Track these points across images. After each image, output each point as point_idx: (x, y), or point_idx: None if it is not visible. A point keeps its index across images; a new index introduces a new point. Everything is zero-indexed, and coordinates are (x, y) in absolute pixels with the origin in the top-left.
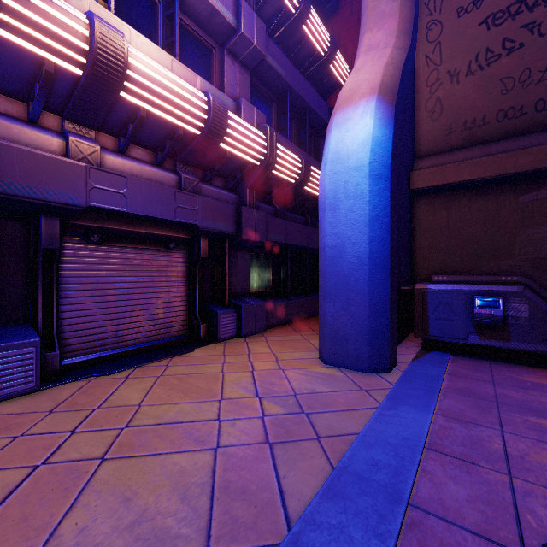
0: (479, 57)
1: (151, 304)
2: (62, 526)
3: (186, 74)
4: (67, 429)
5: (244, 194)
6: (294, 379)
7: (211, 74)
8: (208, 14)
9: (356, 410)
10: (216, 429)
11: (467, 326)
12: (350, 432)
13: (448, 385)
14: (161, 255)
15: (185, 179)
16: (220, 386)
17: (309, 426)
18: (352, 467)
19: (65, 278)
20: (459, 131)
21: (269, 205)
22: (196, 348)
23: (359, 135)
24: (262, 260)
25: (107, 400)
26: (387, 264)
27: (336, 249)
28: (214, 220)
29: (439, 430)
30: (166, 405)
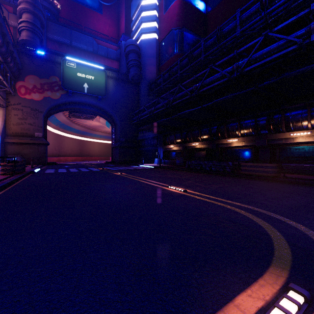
0: (18, 123)
1: None
2: None
3: None
4: None
5: None
6: None
7: None
8: None
9: None
10: None
11: None
12: None
13: None
14: None
15: None
16: None
17: None
18: None
19: None
20: (14, 133)
21: None
22: None
23: None
24: None
25: None
26: (0, 154)
27: None
28: None
29: None
30: None
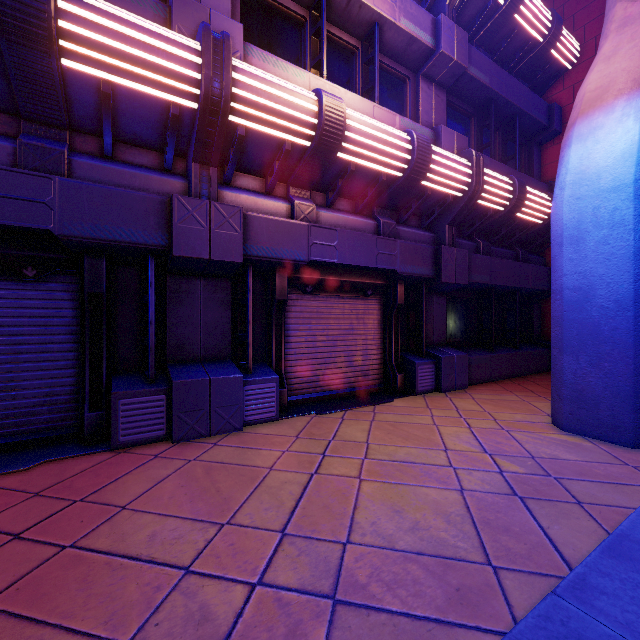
0: None
1: (351, 351)
2: (357, 517)
3: (386, 116)
4: (318, 452)
5: (442, 231)
6: (525, 441)
7: (404, 106)
8: (404, 44)
9: (625, 485)
10: (453, 474)
11: None
12: (622, 505)
13: None
14: (360, 303)
15: (383, 224)
16: (438, 437)
17: (563, 489)
18: (635, 537)
19: (287, 325)
20: None
21: (468, 240)
22: (394, 398)
23: (616, 146)
24: (459, 305)
25: (336, 434)
26: None
27: (579, 291)
28: (412, 264)
29: None
30: (392, 446)
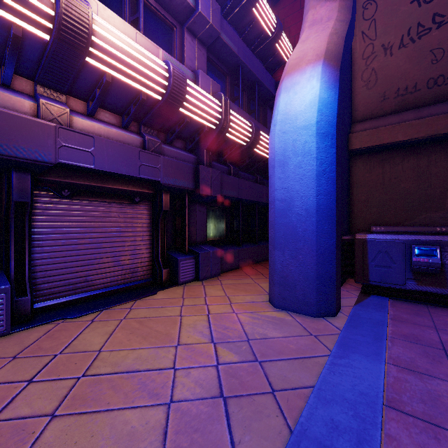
0: (410, 31)
1: (118, 252)
2: None
3: (149, 46)
4: (25, 378)
5: (202, 154)
6: (247, 323)
7: (173, 50)
8: None
9: (308, 358)
10: (171, 379)
11: (405, 272)
12: (305, 384)
13: (393, 330)
14: (128, 208)
15: (148, 141)
16: (177, 330)
17: (263, 376)
18: (311, 431)
19: (38, 228)
20: (392, 97)
21: (224, 165)
22: (158, 291)
23: (306, 97)
24: (218, 212)
25: (70, 345)
26: (333, 216)
27: (285, 202)
28: (175, 177)
29: (395, 383)
30: (124, 351)
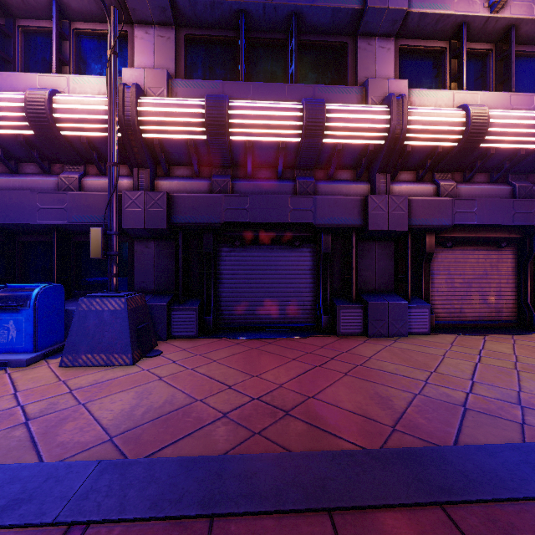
0: None
1: (485, 292)
2: (522, 384)
3: (523, 100)
4: (474, 354)
5: None
6: None
7: None
8: None
9: None
10: None
11: None
12: None
13: None
14: (493, 253)
15: (518, 188)
16: None
17: None
18: None
19: (431, 270)
20: None
21: None
22: (532, 332)
23: None
24: None
25: (484, 347)
26: None
27: None
28: None
29: None
30: None
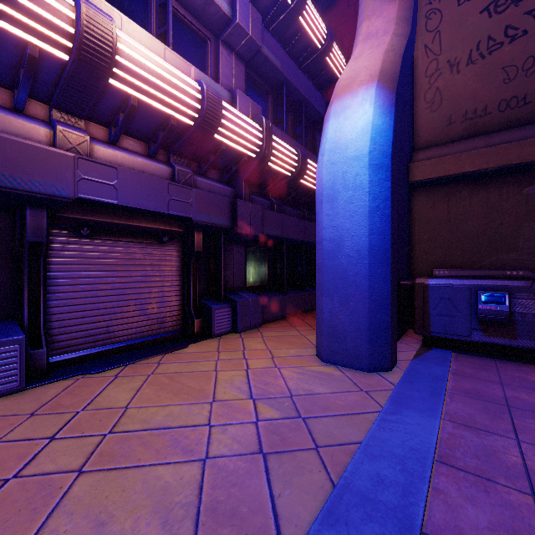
0: (480, 46)
1: (144, 299)
2: None
3: (180, 64)
4: (47, 435)
5: (240, 187)
6: (290, 378)
7: (206, 66)
8: (202, 3)
9: (357, 415)
10: (206, 436)
11: (471, 322)
12: (352, 440)
13: (453, 385)
14: (155, 249)
15: (178, 172)
16: (212, 386)
17: (307, 433)
18: (355, 485)
19: (53, 272)
20: (459, 121)
21: (265, 199)
22: (190, 344)
23: (358, 123)
24: (258, 254)
25: (93, 401)
26: (388, 258)
27: (334, 242)
28: (209, 214)
29: (449, 439)
30: (154, 407)
